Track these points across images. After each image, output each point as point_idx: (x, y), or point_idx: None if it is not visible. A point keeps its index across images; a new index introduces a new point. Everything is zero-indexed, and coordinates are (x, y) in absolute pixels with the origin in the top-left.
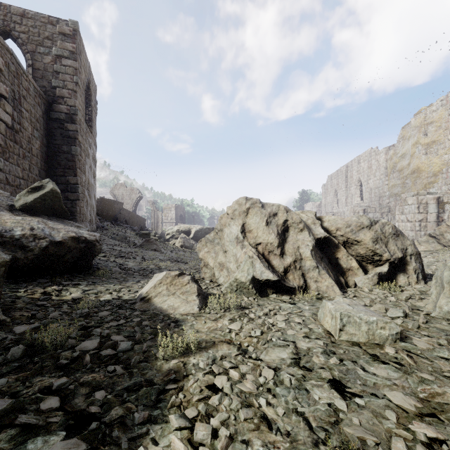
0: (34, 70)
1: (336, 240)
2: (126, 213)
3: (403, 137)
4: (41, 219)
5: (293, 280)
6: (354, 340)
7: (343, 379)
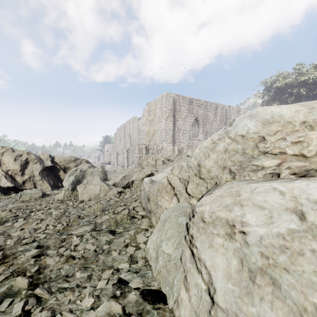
0: None
1: (59, 167)
2: None
3: (144, 114)
4: None
5: (28, 186)
6: (25, 200)
7: (0, 207)
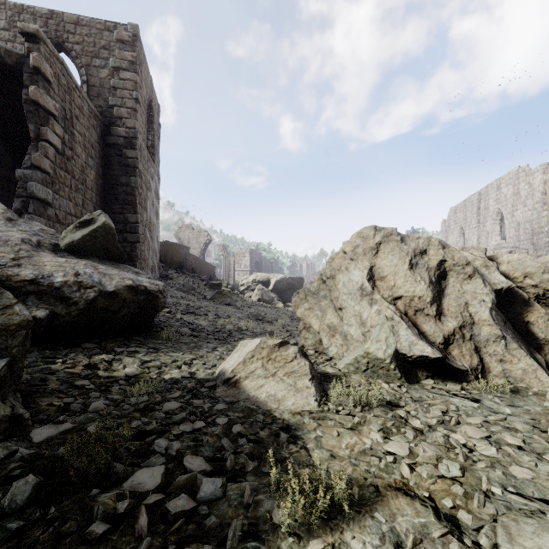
0: (89, 87)
1: (524, 292)
2: (193, 259)
3: None
4: (91, 262)
5: (460, 358)
6: None
7: None
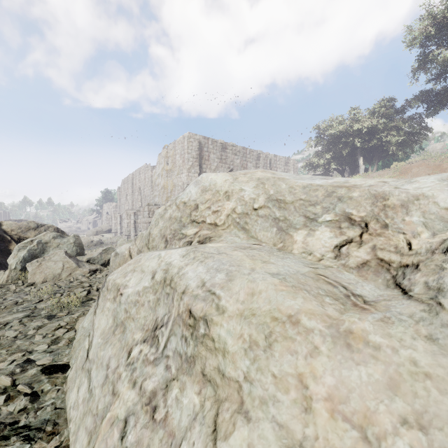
0: None
1: (10, 237)
2: None
3: (159, 162)
4: None
5: None
6: None
7: None
